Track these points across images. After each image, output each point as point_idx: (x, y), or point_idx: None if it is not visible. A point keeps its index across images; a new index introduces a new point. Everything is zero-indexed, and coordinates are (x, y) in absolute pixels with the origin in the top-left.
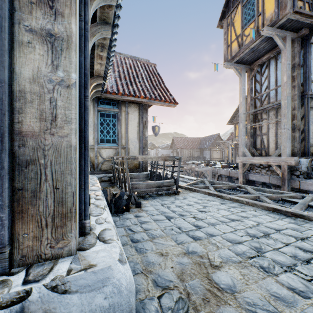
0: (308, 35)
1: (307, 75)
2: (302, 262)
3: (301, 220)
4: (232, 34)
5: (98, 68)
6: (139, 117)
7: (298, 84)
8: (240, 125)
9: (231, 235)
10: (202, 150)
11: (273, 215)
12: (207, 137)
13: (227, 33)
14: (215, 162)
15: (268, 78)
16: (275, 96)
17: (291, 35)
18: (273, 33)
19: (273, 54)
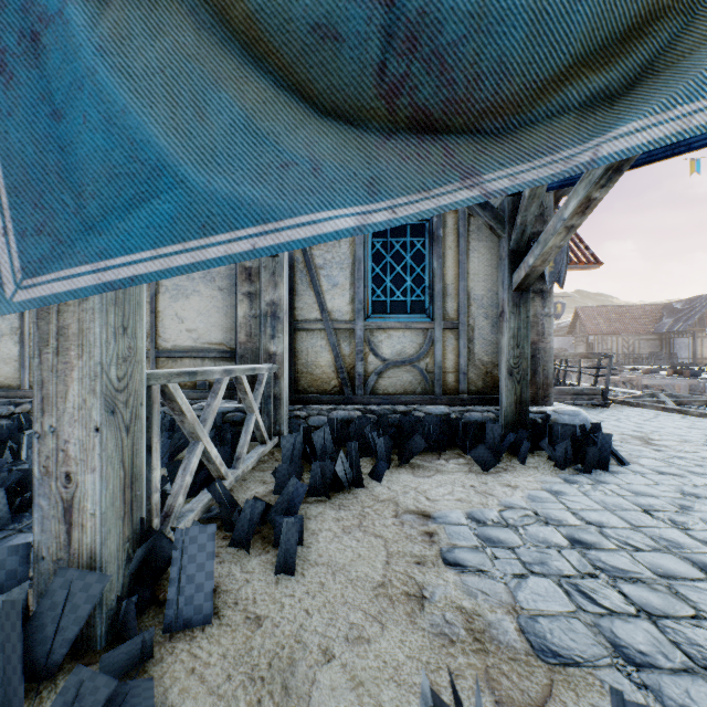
0: None
1: None
2: None
3: None
4: None
5: None
6: None
7: None
8: None
9: (680, 433)
10: (665, 337)
11: None
12: (683, 303)
13: None
14: None
15: None
16: None
17: None
18: None
19: None
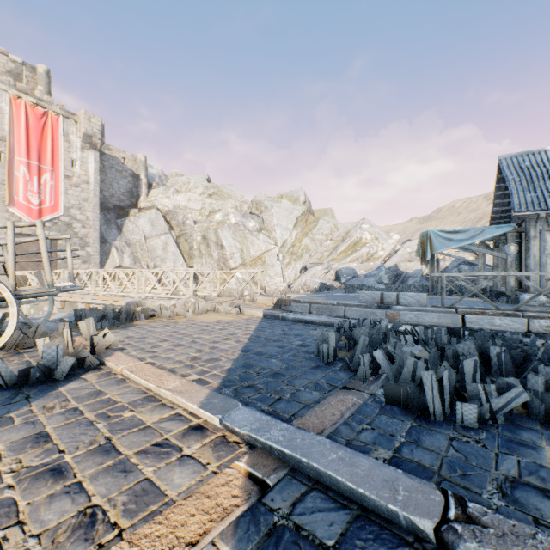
0: None
1: None
2: None
3: None
4: None
5: None
6: None
7: None
8: None
9: None
10: None
11: None
12: None
13: None
14: None
15: None
16: None
17: None
18: None
19: None
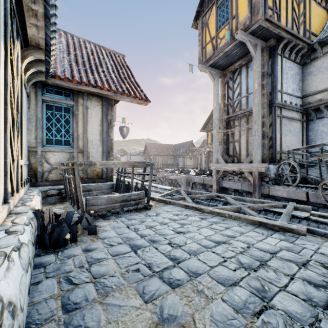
0: (275, 46)
1: (275, 84)
2: (324, 311)
3: (290, 235)
4: (207, 36)
5: (33, 34)
6: (102, 113)
7: (267, 92)
8: (214, 131)
9: (221, 271)
10: (175, 157)
11: (260, 230)
12: (181, 144)
13: (202, 34)
14: (189, 169)
15: (240, 85)
16: (246, 103)
17: (261, 43)
18: (246, 38)
19: (244, 61)
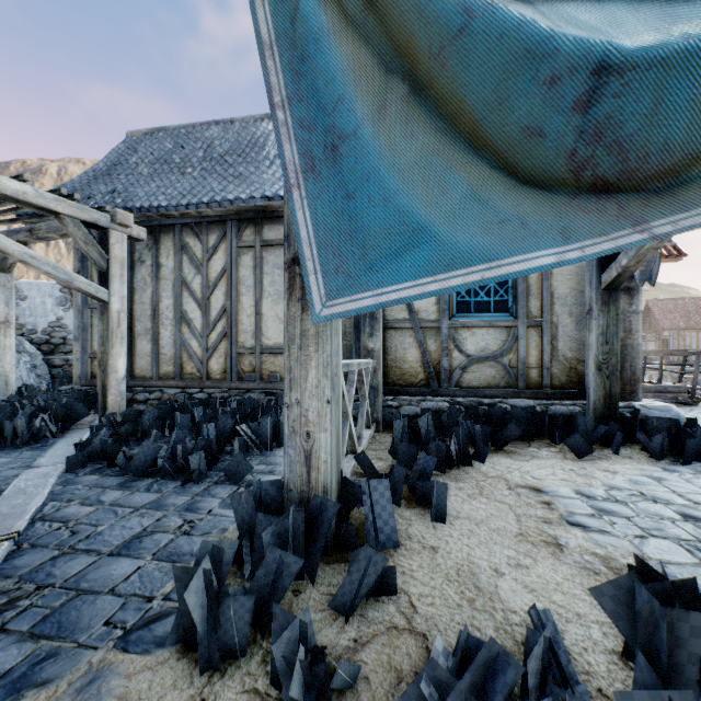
0: None
1: None
2: None
3: None
4: None
5: None
6: None
7: None
8: None
9: None
10: None
11: None
12: None
13: None
14: None
15: None
16: None
17: None
18: None
19: None
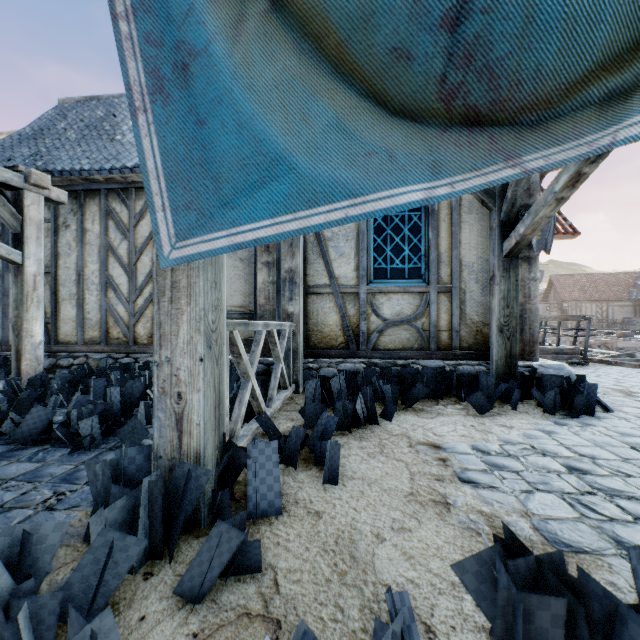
0: None
1: None
2: None
3: None
4: None
5: None
6: None
7: None
8: None
9: None
10: (638, 303)
11: None
12: None
13: None
14: None
15: None
16: None
17: None
18: None
19: None
